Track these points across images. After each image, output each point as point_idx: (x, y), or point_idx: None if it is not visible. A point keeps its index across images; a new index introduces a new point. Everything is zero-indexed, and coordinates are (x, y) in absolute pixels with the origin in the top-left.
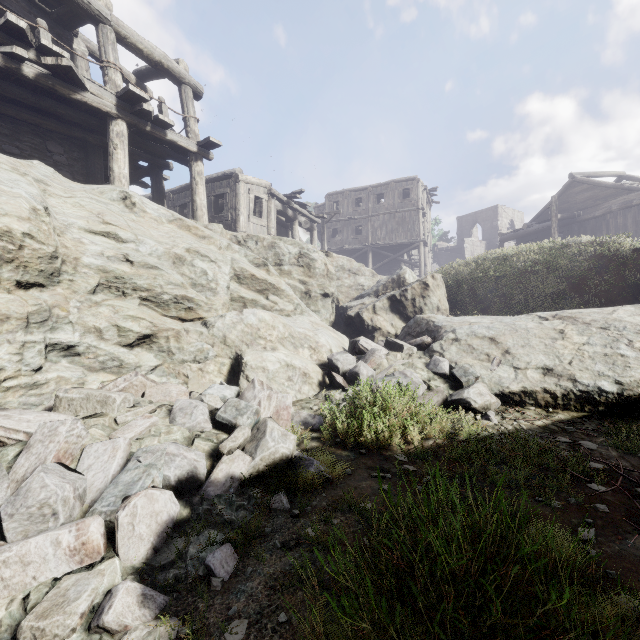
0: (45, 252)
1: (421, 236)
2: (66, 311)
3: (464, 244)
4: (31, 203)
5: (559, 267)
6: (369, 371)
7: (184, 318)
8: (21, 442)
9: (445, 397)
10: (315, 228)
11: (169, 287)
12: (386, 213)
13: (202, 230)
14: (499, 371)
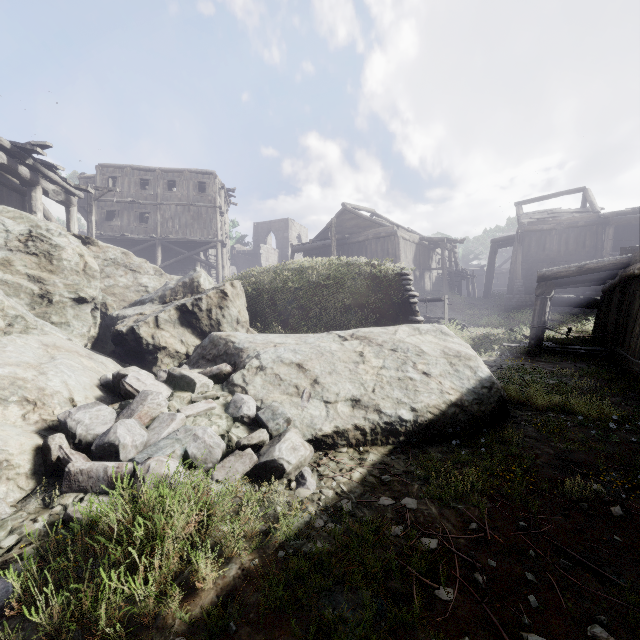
0: None
1: (219, 236)
2: None
3: (260, 250)
4: None
5: (346, 283)
6: (136, 436)
7: None
8: None
9: (251, 458)
10: (74, 203)
11: None
12: (179, 204)
13: None
14: (310, 408)
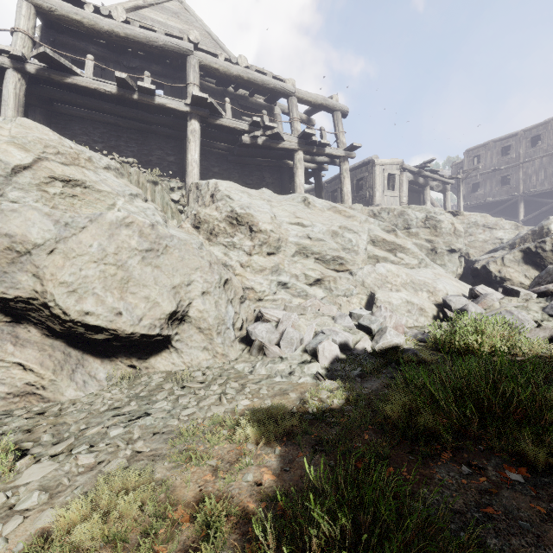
0: (276, 238)
1: None
2: (283, 266)
3: None
4: (270, 215)
5: None
6: (477, 309)
7: (338, 270)
8: (275, 321)
9: None
10: (448, 189)
11: (330, 251)
12: (544, 156)
13: (348, 212)
14: None
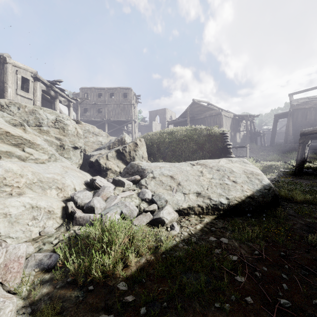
0: None
1: (133, 118)
2: None
3: (152, 124)
4: None
5: (194, 139)
6: (101, 204)
7: None
8: None
9: (149, 217)
10: (71, 105)
11: None
12: (115, 104)
13: None
14: (176, 196)
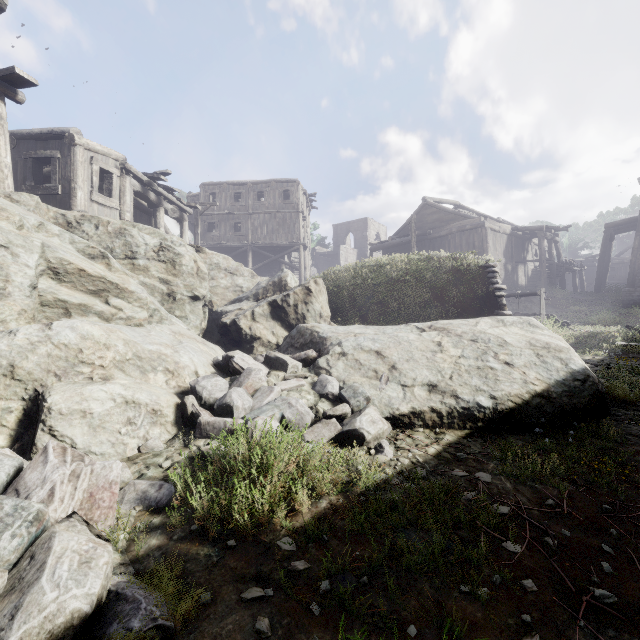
0: None
1: (301, 239)
2: None
3: (339, 250)
4: None
5: (425, 278)
6: (245, 401)
7: None
8: None
9: (335, 427)
10: (186, 219)
11: None
12: (267, 212)
13: None
14: (388, 390)
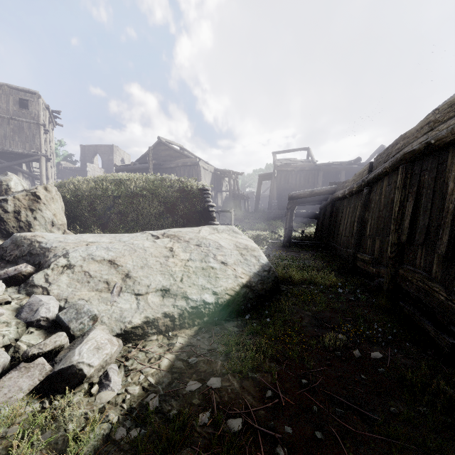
0: None
1: (43, 150)
2: None
3: (87, 168)
4: None
5: (160, 194)
6: None
7: None
8: None
9: (43, 368)
10: None
11: None
12: None
13: None
14: (120, 302)
